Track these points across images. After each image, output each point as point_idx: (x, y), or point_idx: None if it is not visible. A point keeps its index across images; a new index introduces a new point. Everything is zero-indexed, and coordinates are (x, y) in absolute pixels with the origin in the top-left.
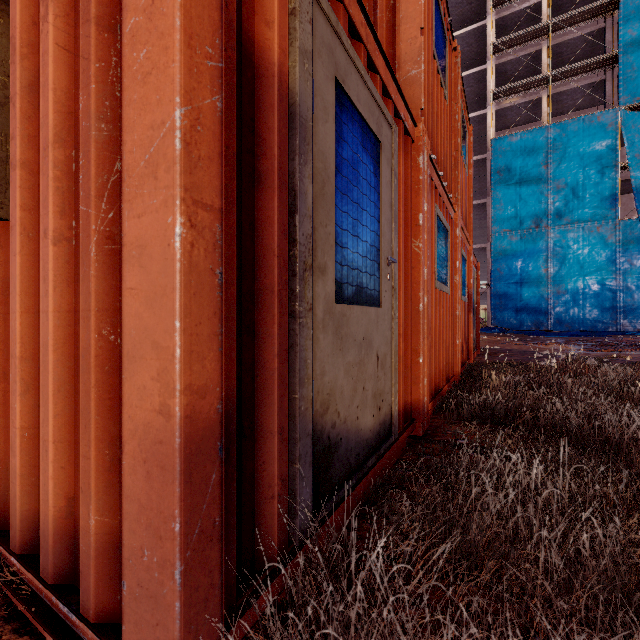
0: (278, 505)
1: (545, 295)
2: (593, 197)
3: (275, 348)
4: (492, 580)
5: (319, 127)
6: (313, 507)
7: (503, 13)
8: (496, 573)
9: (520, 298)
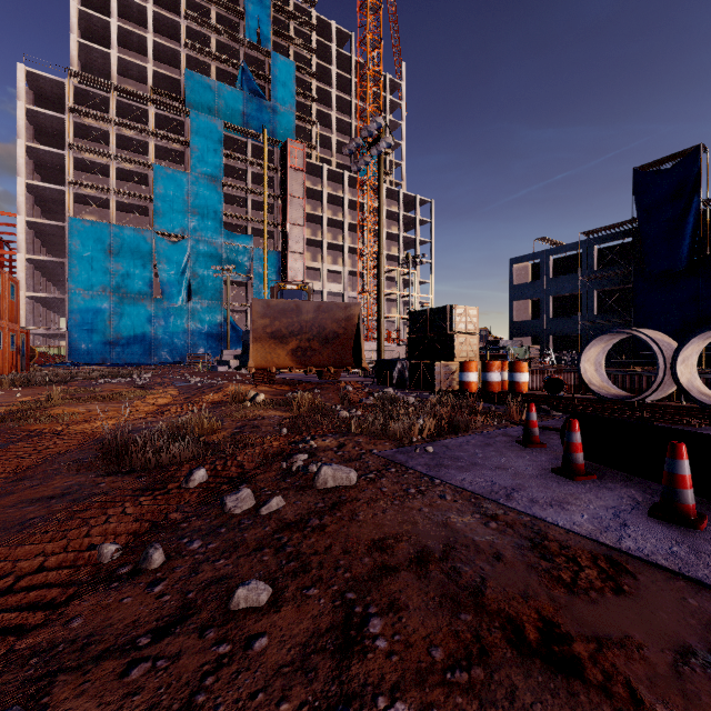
0: None
1: (110, 339)
2: (140, 280)
3: None
4: None
5: None
6: None
7: (80, 120)
8: None
9: (92, 341)
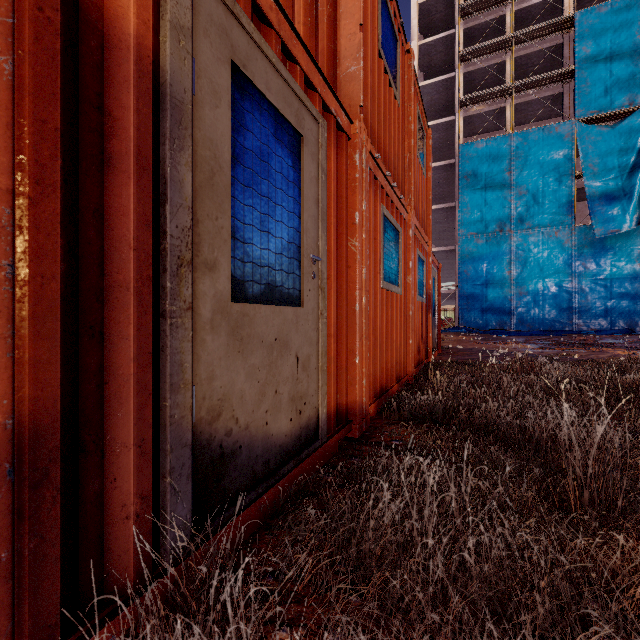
0: (136, 526)
1: (508, 296)
2: (552, 203)
3: (131, 351)
4: (377, 592)
5: (205, 112)
6: (196, 523)
7: (470, 24)
8: (383, 585)
9: (486, 299)
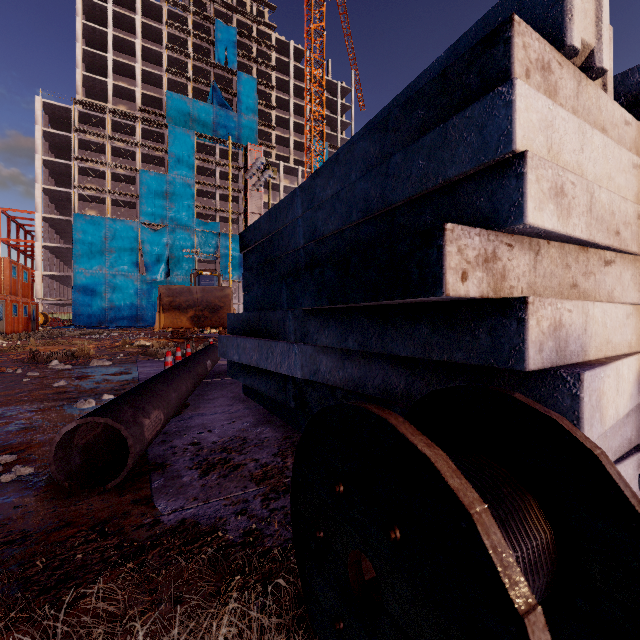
0: None
1: (105, 308)
2: (128, 261)
3: None
4: None
5: None
6: None
7: (83, 137)
8: None
9: (91, 309)
